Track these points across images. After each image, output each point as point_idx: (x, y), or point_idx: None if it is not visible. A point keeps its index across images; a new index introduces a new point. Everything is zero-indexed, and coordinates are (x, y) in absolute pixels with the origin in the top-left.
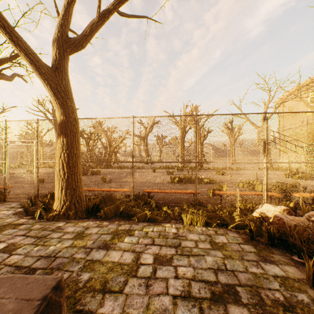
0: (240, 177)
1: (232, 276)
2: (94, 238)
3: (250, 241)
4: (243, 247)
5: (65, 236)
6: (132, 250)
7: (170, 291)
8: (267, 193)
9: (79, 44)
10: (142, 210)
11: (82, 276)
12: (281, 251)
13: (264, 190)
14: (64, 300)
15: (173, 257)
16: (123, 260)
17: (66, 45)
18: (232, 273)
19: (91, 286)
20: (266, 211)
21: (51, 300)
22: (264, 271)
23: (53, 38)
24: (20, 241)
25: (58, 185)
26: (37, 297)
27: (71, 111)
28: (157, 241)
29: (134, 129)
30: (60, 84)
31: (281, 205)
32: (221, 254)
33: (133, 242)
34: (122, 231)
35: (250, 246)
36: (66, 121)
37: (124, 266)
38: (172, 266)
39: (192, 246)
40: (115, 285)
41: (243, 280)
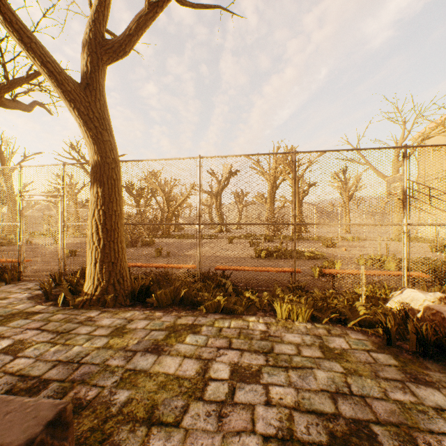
0: (359, 250)
1: (363, 406)
2: (140, 335)
3: (386, 348)
4: (376, 356)
5: (97, 331)
6: (197, 356)
7: (259, 428)
8: (409, 272)
9: (120, 48)
10: (213, 296)
11: (117, 396)
12: (441, 366)
13: (403, 267)
14: (70, 444)
15: (262, 370)
16: (182, 371)
17: (101, 50)
18: (361, 400)
19: (130, 413)
20: (410, 300)
21: (42, 445)
22: (416, 398)
23: (83, 41)
24: (32, 337)
25: (90, 256)
26: (15, 441)
27: (109, 148)
28: (236, 343)
29: (201, 176)
30: (93, 108)
31: (433, 291)
32: (340, 368)
33: (199, 343)
34: (182, 326)
35: (387, 355)
36: (102, 163)
37: (183, 382)
38: (260, 385)
39: (291, 352)
40: (168, 412)
41: (382, 414)
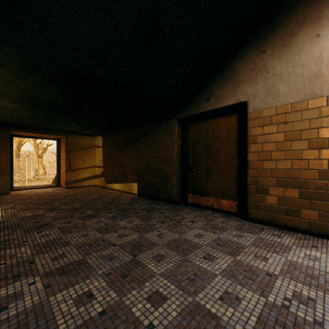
0: None
1: None
2: None
3: None
4: None
5: None
6: None
7: None
8: None
9: None
10: None
11: None
12: None
13: None
14: None
15: None
16: None
17: None
18: None
19: None
20: None
21: None
22: None
23: None
24: None
25: None
26: None
27: None
28: None
29: None
30: None
31: None
32: None
33: None
34: None
35: None
36: None
37: None
38: None
39: None
40: None
41: None
